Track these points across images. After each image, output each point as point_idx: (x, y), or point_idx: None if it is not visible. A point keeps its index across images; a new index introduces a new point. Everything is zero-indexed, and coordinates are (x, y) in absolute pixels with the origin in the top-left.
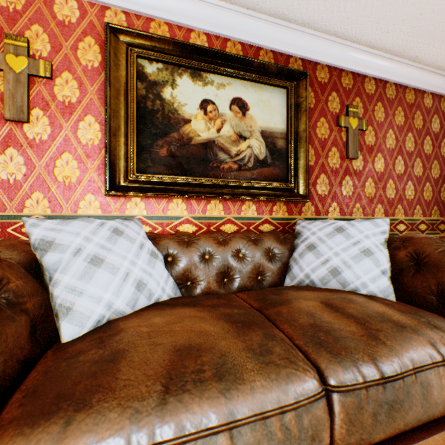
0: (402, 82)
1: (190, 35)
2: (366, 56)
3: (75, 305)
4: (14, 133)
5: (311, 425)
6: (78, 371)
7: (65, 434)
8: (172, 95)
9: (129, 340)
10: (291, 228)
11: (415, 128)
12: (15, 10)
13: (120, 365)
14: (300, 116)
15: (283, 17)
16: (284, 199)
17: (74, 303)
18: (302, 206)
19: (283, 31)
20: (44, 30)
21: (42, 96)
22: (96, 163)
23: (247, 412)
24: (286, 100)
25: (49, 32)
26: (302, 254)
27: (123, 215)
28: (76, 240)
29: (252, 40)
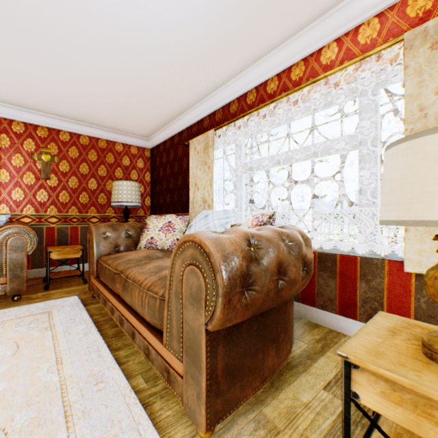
0: (93, 136)
1: None
2: (57, 120)
3: None
4: None
5: None
6: None
7: None
8: None
9: None
10: None
11: (108, 163)
12: None
13: None
14: None
15: None
16: None
17: None
18: None
19: None
20: None
21: None
22: None
23: None
24: None
25: None
26: None
27: None
28: None
29: None
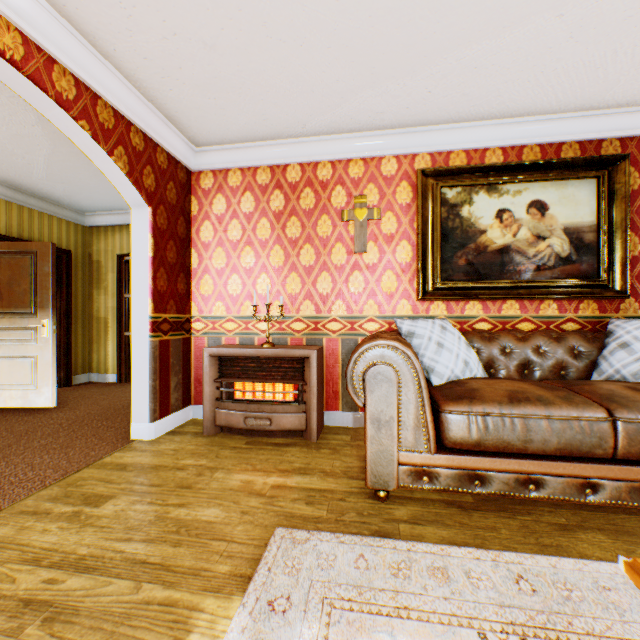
0: None
1: (485, 154)
2: None
3: (435, 368)
4: (357, 261)
5: (598, 431)
6: (459, 391)
7: (471, 403)
8: (469, 212)
9: (476, 385)
10: (603, 327)
11: None
12: (358, 178)
13: (480, 391)
14: (616, 204)
15: (591, 109)
16: (593, 296)
17: (434, 367)
18: (620, 303)
19: (591, 120)
20: (374, 186)
21: (373, 233)
22: (408, 276)
23: (557, 414)
24: (595, 190)
25: (378, 186)
26: (611, 351)
27: (428, 316)
28: (426, 332)
29: (551, 140)
